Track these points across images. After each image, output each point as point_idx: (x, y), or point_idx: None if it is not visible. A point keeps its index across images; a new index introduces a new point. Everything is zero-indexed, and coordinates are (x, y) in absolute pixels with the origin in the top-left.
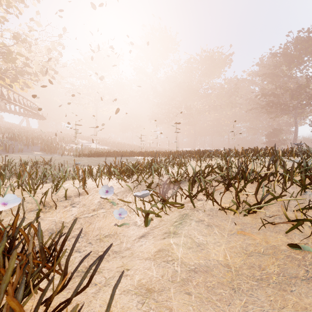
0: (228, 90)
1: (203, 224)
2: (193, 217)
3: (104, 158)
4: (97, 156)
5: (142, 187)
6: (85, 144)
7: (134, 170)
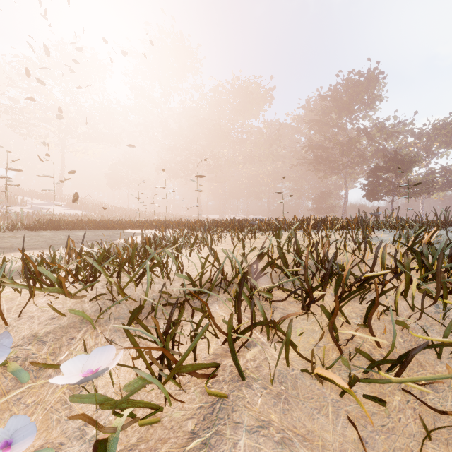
0: (268, 137)
1: (268, 438)
2: (240, 414)
3: (67, 232)
4: (53, 228)
5: (117, 309)
6: (39, 206)
7: (101, 270)
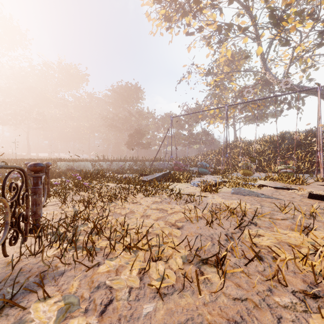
0: (84, 105)
1: None
2: None
3: None
4: None
5: None
6: None
7: None
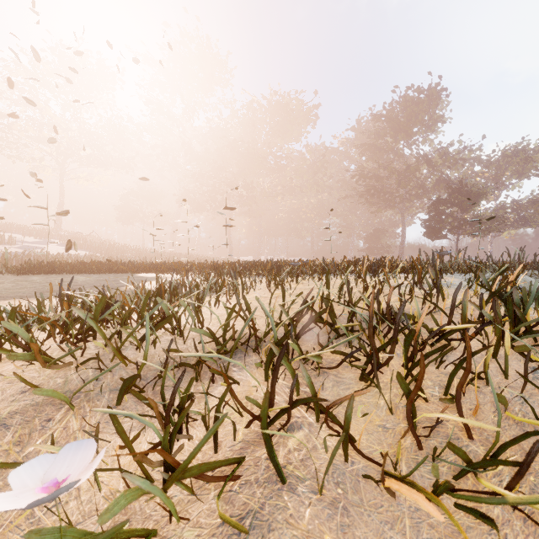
0: (312, 163)
1: None
2: (280, 535)
3: (63, 276)
4: (46, 272)
5: (114, 378)
6: (31, 245)
7: (94, 325)
